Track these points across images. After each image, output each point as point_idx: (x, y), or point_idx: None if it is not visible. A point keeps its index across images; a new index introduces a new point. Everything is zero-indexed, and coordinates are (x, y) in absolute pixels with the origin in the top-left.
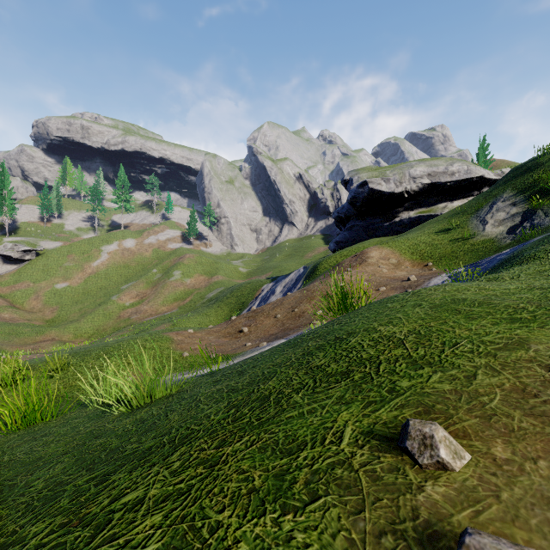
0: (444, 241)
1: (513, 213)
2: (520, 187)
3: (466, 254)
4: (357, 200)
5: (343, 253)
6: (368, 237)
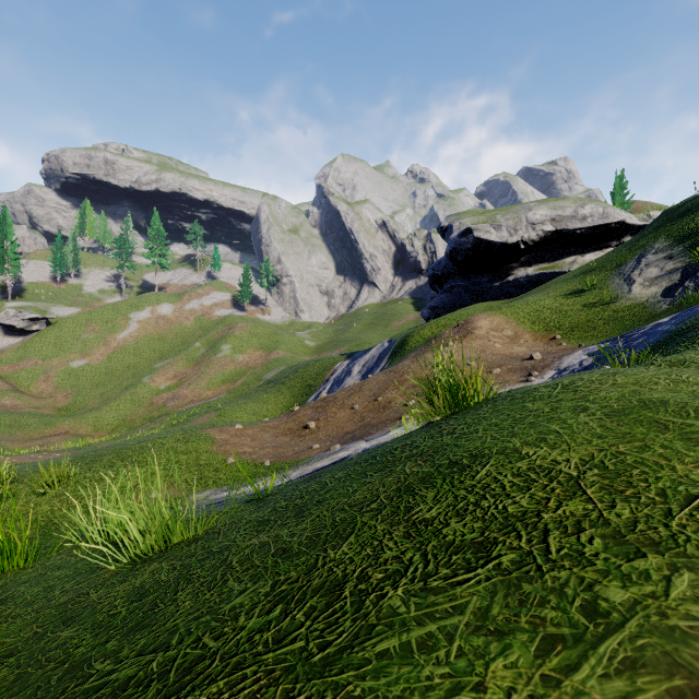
0: (576, 307)
1: (669, 269)
2: (677, 235)
3: (606, 324)
4: (458, 253)
5: (440, 322)
6: (472, 301)
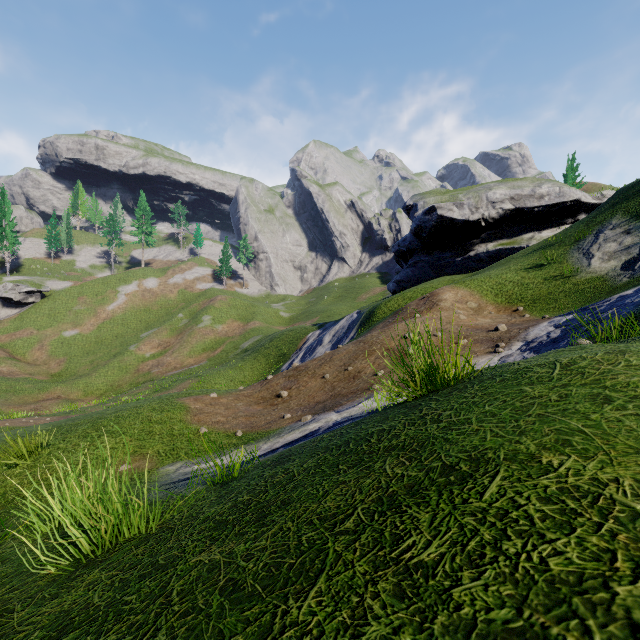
0: (537, 280)
1: (628, 243)
2: (634, 211)
3: (568, 296)
4: (422, 230)
5: (406, 294)
6: (435, 275)
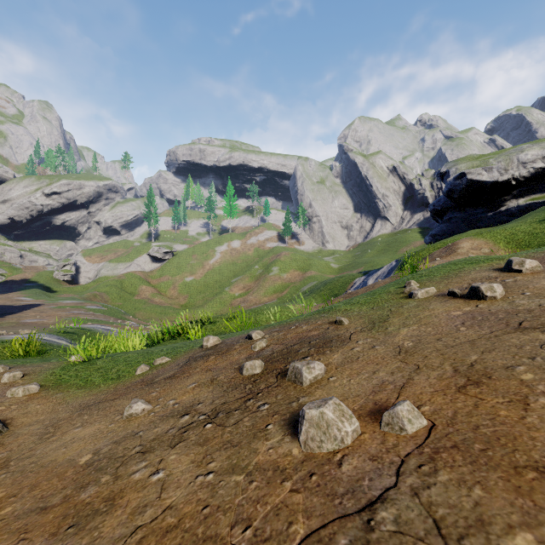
0: None
1: None
2: None
3: None
4: (453, 192)
5: (436, 245)
6: (468, 229)
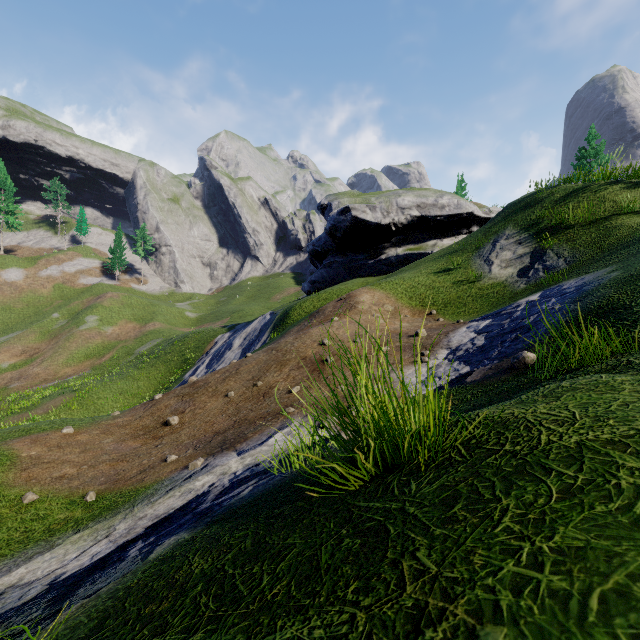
0: (447, 284)
1: (520, 253)
2: (523, 224)
3: (475, 301)
4: (337, 230)
5: (321, 295)
6: (349, 277)
